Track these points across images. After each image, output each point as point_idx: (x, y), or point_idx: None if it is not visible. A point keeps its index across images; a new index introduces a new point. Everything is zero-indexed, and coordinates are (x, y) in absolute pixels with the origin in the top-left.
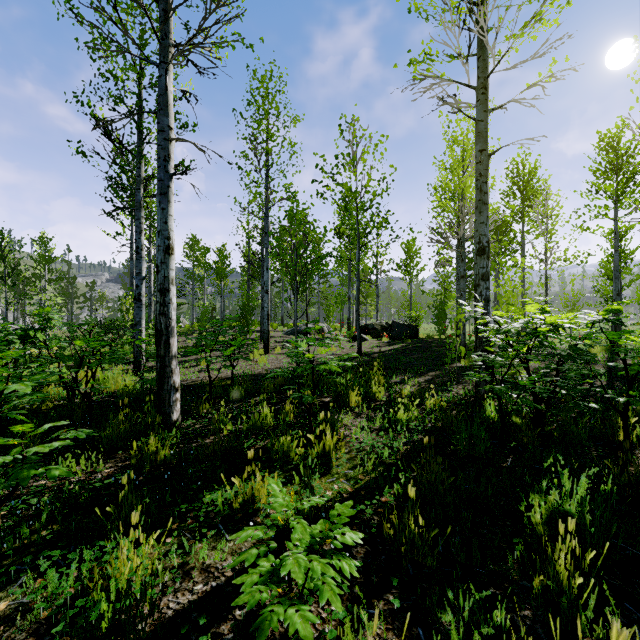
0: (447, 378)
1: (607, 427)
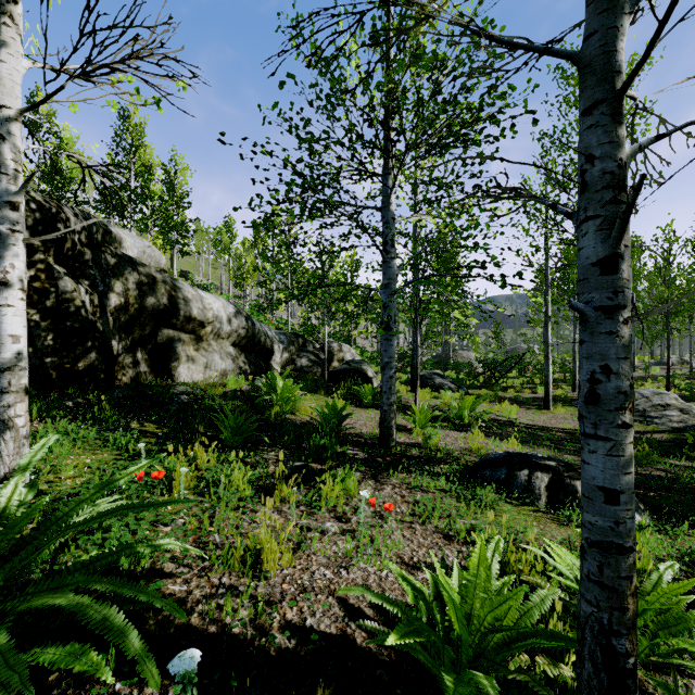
0: None
1: None
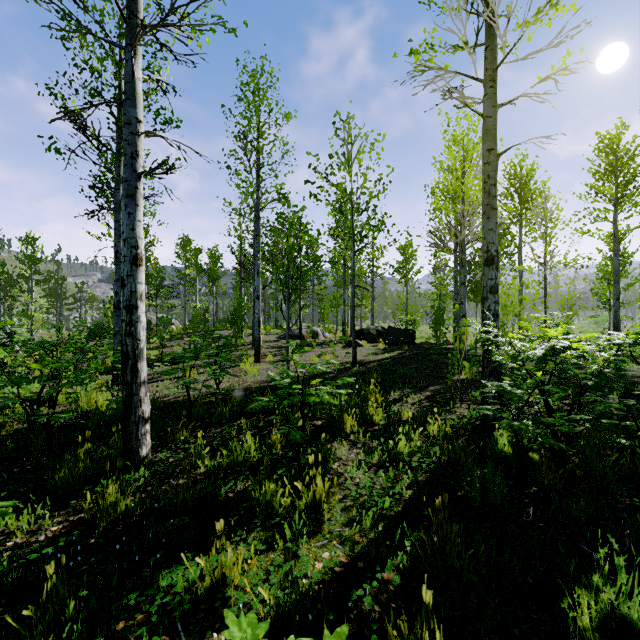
0: (449, 394)
1: (638, 466)
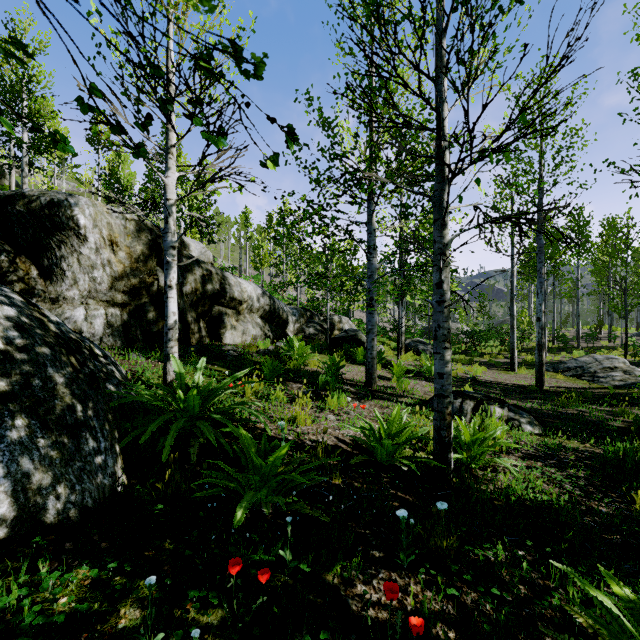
0: None
1: None
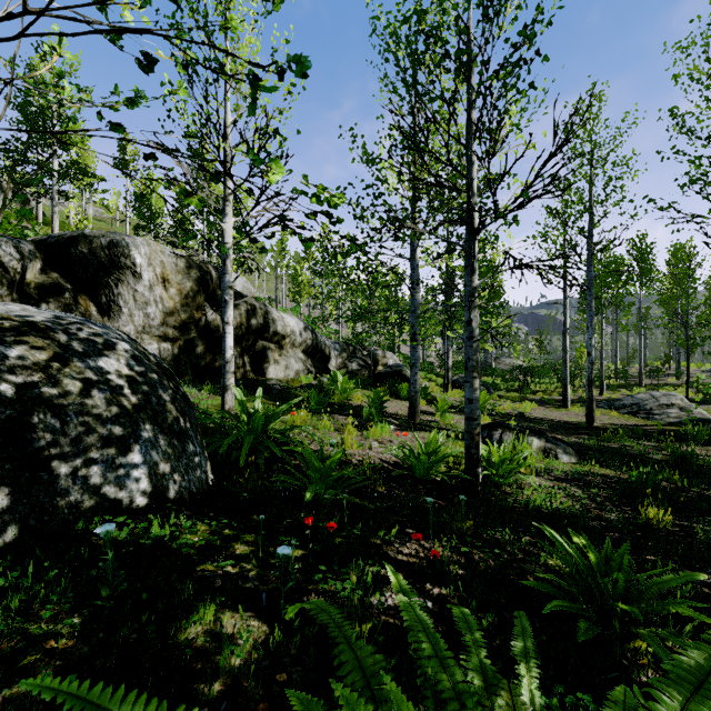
0: None
1: None
